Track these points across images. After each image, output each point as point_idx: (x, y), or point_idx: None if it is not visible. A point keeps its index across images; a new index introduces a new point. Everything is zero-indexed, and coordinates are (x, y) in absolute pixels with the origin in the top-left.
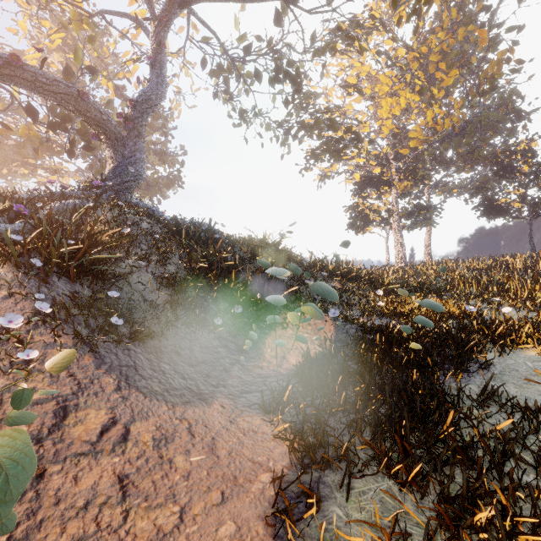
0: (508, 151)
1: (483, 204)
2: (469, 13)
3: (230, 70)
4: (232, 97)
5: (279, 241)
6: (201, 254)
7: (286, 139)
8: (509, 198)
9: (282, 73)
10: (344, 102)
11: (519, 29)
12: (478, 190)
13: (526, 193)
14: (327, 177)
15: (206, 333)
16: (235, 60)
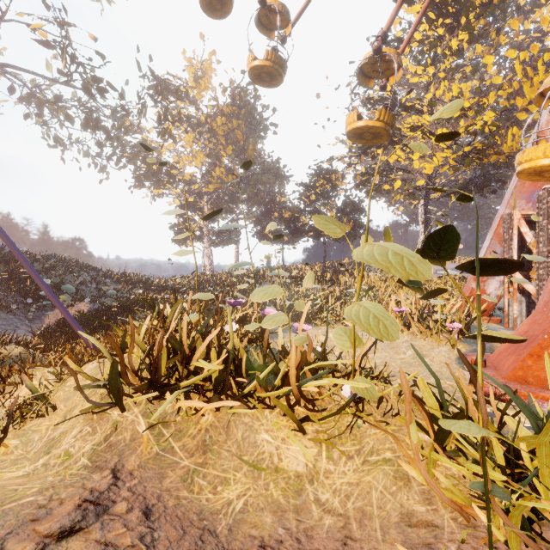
0: (273, 200)
1: (258, 233)
2: (247, 106)
3: (42, 103)
4: (45, 124)
5: (71, 260)
6: (4, 270)
7: (104, 167)
8: (279, 229)
9: (94, 122)
10: (158, 146)
11: (276, 126)
12: (255, 223)
13: (275, 230)
14: (158, 195)
15: (6, 313)
16: (46, 102)
